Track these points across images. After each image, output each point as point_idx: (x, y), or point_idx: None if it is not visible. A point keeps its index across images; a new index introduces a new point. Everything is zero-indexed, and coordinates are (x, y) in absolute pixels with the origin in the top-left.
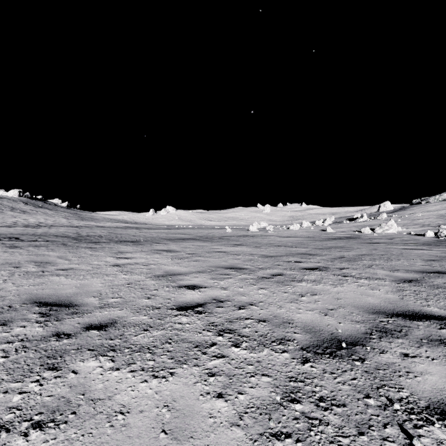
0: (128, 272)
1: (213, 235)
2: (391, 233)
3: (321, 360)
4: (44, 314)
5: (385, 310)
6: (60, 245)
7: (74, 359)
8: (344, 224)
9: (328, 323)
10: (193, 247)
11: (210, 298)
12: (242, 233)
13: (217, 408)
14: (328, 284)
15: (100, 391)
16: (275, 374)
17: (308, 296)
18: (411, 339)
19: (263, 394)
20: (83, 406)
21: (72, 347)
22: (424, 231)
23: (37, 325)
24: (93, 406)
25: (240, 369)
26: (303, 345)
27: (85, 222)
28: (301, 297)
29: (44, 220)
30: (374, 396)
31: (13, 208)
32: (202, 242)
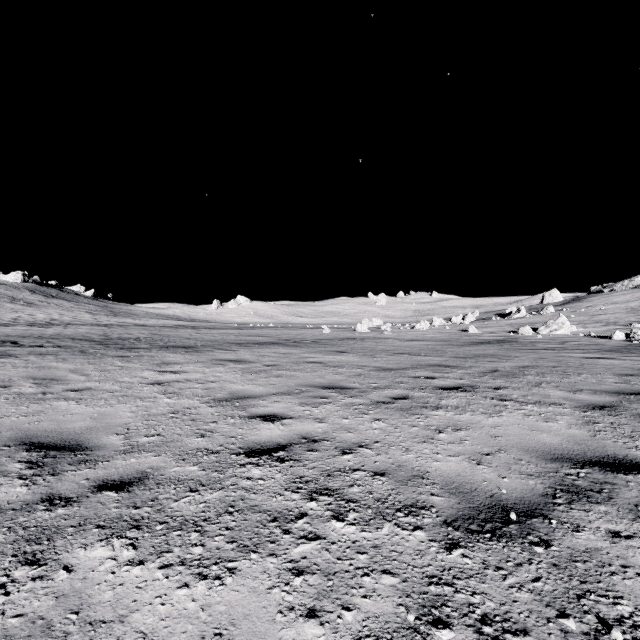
0: (174, 394)
1: (304, 338)
2: (563, 335)
3: (479, 544)
4: (33, 464)
5: (570, 455)
6: (76, 353)
7: (71, 543)
8: (493, 322)
9: (484, 478)
10: (274, 355)
11: (298, 436)
12: (346, 335)
13: (307, 638)
14: (478, 413)
15: (106, 606)
16: (404, 571)
17: (449, 432)
18: (620, 506)
19: (384, 609)
20: (73, 636)
21: (69, 522)
22: (610, 331)
23: (20, 483)
24: (90, 636)
25: (346, 561)
26: (447, 517)
27: (118, 319)
28: (438, 433)
29: (59, 316)
30: (575, 614)
31: (14, 299)
32: (287, 348)
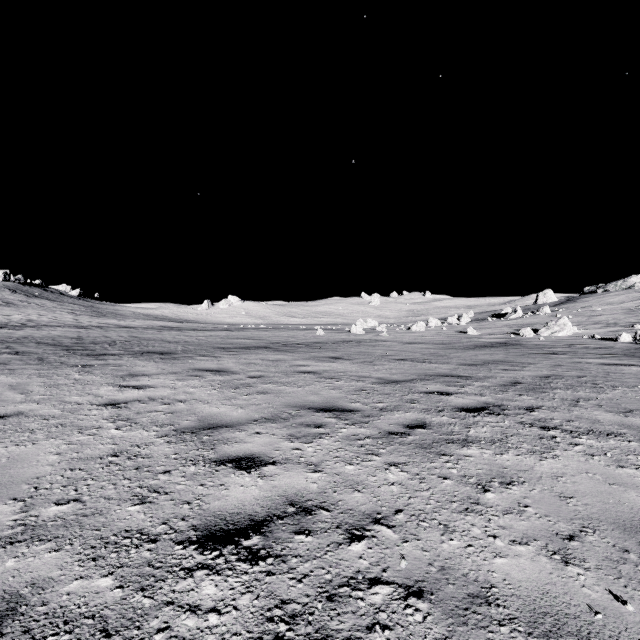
0: (127, 422)
1: (296, 341)
2: (565, 337)
3: None
4: None
5: None
6: (31, 361)
7: None
8: (490, 323)
9: (590, 601)
10: (261, 362)
11: (283, 500)
12: (340, 337)
13: None
14: (524, 451)
15: None
16: None
17: (497, 489)
18: None
19: None
20: None
21: None
22: (612, 333)
23: None
24: None
25: None
26: None
27: (101, 320)
28: (483, 492)
29: (37, 317)
30: None
31: None
32: (277, 354)
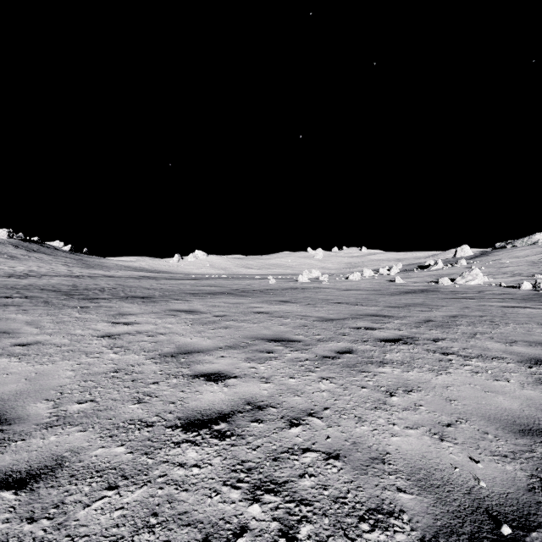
0: (121, 349)
1: (252, 288)
2: (477, 285)
3: None
4: None
5: (538, 426)
6: (39, 304)
7: None
8: (415, 273)
9: (453, 461)
10: (224, 305)
11: (242, 401)
12: (289, 285)
13: None
14: (425, 370)
15: None
16: None
17: (401, 395)
18: None
19: None
20: None
21: None
22: (517, 281)
23: None
24: None
25: None
26: (424, 531)
27: (90, 271)
28: (390, 396)
29: (37, 268)
30: None
31: None
32: (237, 298)
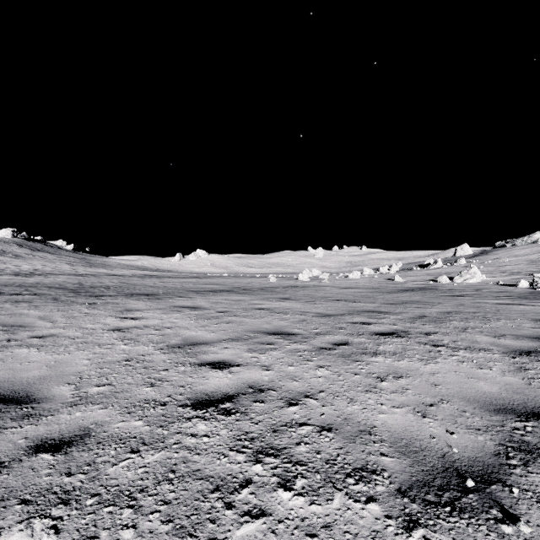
0: (131, 341)
1: (253, 286)
2: (475, 283)
3: (439, 522)
4: None
5: (512, 406)
6: (49, 300)
7: None
8: (414, 272)
9: (432, 433)
10: (226, 302)
11: (245, 385)
12: (289, 283)
13: None
14: (415, 359)
15: None
16: None
17: (390, 380)
18: None
19: None
20: None
21: None
22: (515, 280)
23: None
24: None
25: None
26: (401, 484)
27: (93, 269)
28: (380, 381)
29: (42, 267)
30: None
31: (4, 252)
32: (238, 296)
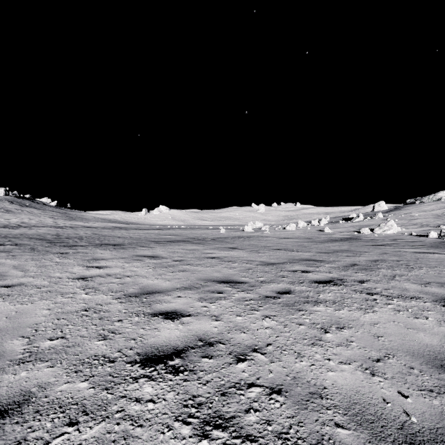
0: (92, 290)
1: (206, 237)
2: (392, 234)
3: None
4: None
5: None
6: (26, 250)
7: None
8: (341, 224)
9: (385, 396)
10: (182, 251)
11: (195, 337)
12: (237, 234)
13: None
14: (354, 308)
15: None
16: None
17: (334, 331)
18: None
19: None
20: None
21: None
22: (425, 231)
23: None
24: None
25: None
26: None
27: (72, 222)
28: (325, 333)
29: (28, 220)
30: None
31: None
32: (193, 245)
